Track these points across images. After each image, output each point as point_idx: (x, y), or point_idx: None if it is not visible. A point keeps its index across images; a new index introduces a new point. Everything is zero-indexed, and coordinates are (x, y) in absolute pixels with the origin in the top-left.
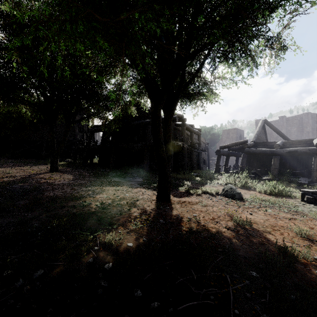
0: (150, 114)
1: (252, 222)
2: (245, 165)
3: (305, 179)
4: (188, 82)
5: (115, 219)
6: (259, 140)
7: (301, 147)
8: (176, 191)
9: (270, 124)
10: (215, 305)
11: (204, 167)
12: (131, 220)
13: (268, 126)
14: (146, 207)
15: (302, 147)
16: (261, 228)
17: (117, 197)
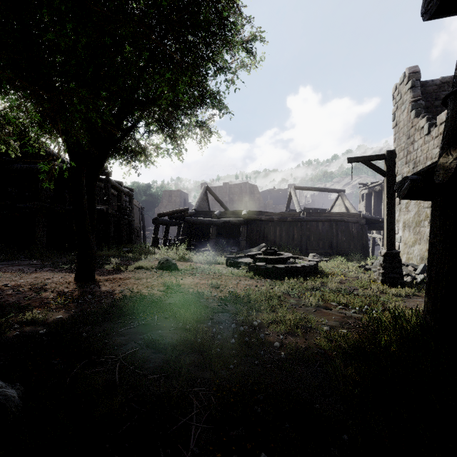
0: (45, 155)
1: (181, 283)
2: (187, 236)
3: (236, 248)
4: (119, 140)
5: (22, 305)
6: (202, 208)
7: (233, 218)
8: (101, 270)
9: (212, 191)
10: (145, 325)
11: (138, 240)
12: (49, 301)
13: (210, 193)
14: (64, 289)
15: (235, 218)
16: (187, 287)
17: (6, 285)
